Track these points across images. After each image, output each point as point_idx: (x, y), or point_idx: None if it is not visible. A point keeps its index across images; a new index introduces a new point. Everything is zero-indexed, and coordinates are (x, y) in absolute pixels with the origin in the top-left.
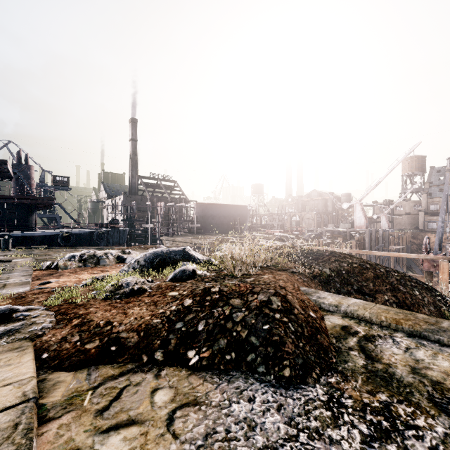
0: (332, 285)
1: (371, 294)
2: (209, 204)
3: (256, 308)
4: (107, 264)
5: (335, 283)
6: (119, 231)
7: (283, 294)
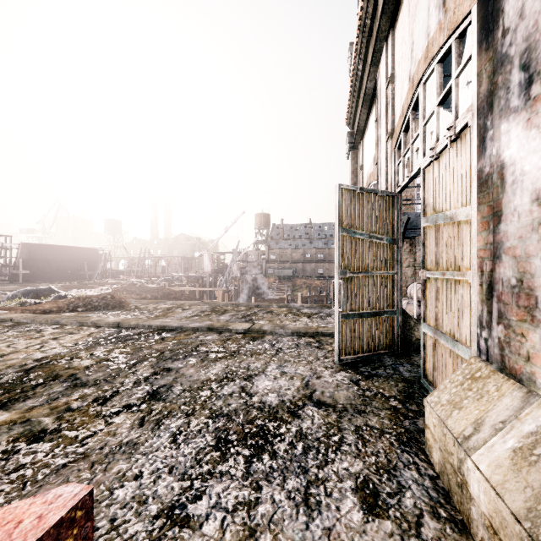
0: None
1: None
2: (42, 246)
3: (102, 298)
4: None
5: None
6: None
7: (112, 295)
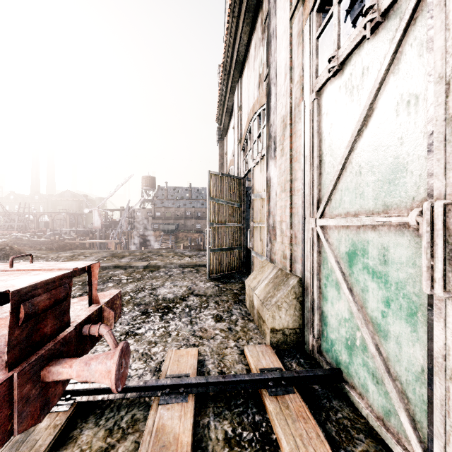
0: None
1: None
2: None
3: (0, 249)
4: None
5: None
6: None
7: (11, 246)
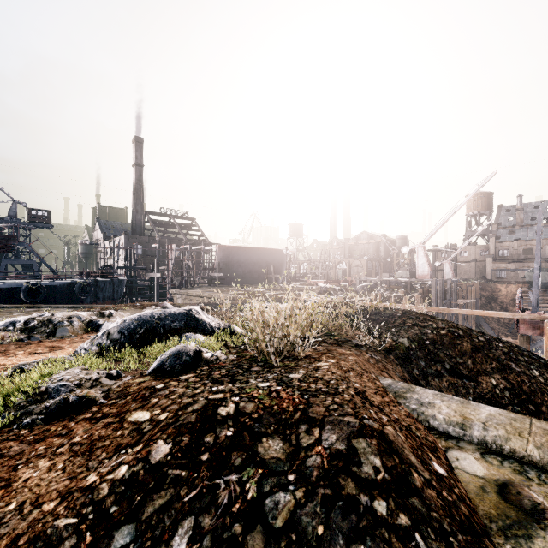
0: (414, 364)
1: (471, 376)
2: (235, 248)
3: (324, 476)
4: (68, 335)
5: (418, 359)
6: (113, 282)
7: (379, 428)
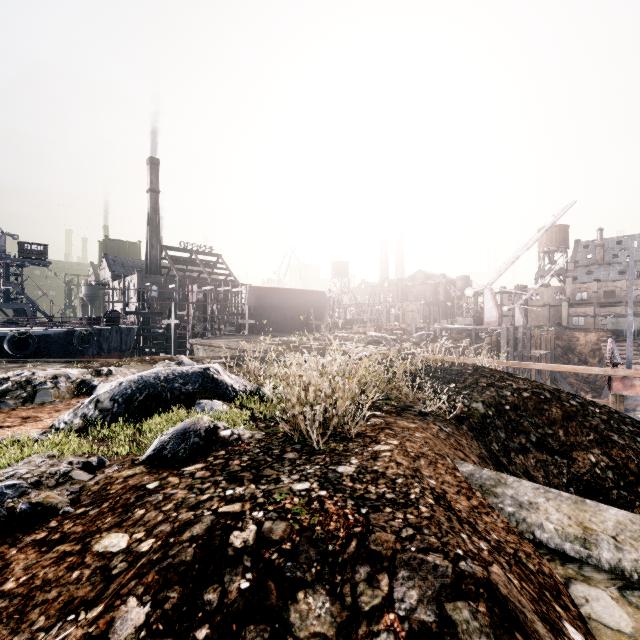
0: (492, 436)
1: (564, 451)
2: (268, 289)
3: None
4: (51, 401)
5: (497, 430)
6: (121, 331)
7: (484, 575)
